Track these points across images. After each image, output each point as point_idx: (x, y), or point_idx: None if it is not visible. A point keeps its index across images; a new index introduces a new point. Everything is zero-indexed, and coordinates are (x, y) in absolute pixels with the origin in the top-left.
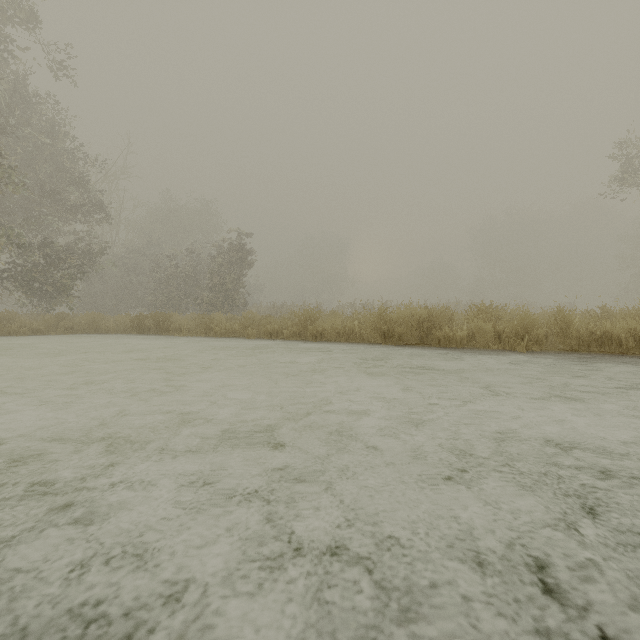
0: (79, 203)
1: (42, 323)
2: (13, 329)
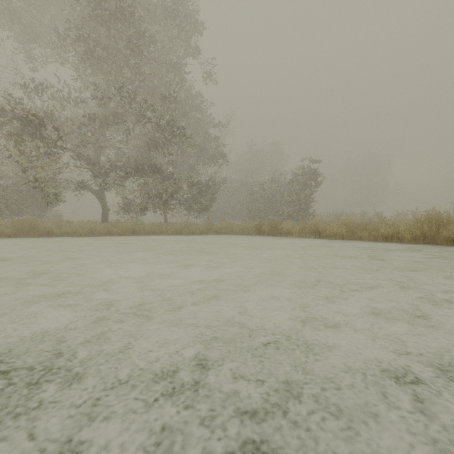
0: (213, 155)
1: (204, 228)
2: (192, 231)
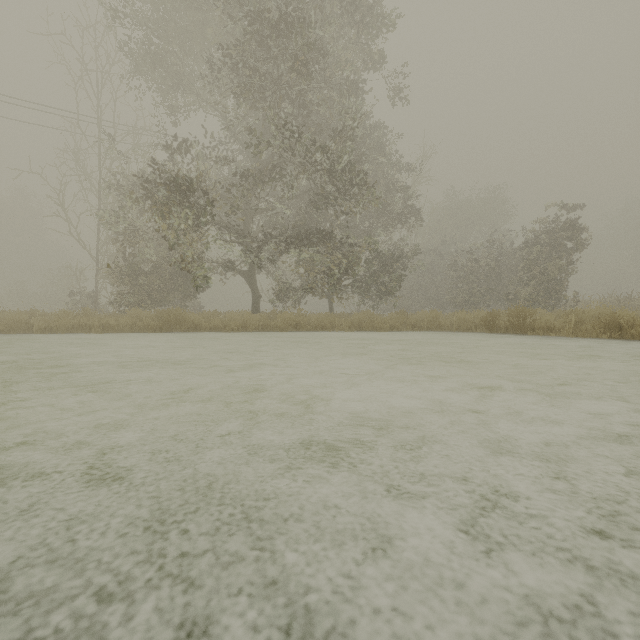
0: (400, 211)
1: (396, 320)
2: (379, 325)
